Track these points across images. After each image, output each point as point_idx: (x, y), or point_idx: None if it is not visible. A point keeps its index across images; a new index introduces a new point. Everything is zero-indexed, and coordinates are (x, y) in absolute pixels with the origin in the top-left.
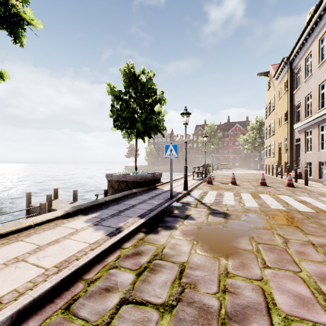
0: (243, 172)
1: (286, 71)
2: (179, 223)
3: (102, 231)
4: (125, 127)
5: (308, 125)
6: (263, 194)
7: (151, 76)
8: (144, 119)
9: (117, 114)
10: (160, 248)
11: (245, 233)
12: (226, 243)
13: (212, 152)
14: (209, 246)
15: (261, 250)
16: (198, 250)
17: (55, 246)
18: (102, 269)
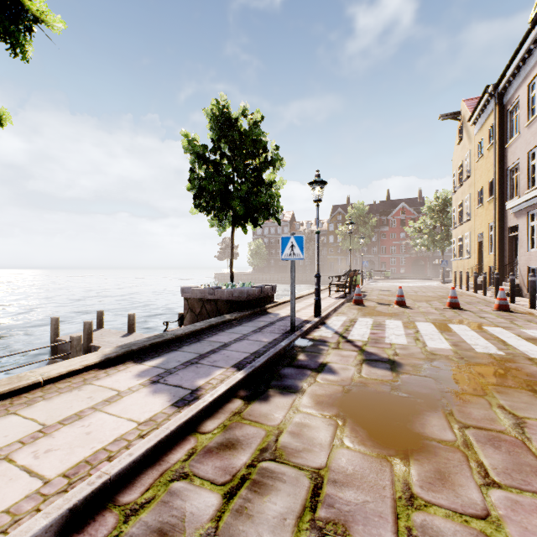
0: (414, 285)
1: (492, 108)
2: (308, 381)
3: (165, 395)
4: (214, 208)
5: (533, 202)
6: (457, 324)
7: (257, 120)
8: (245, 193)
9: (200, 185)
10: (273, 434)
11: (435, 402)
12: (401, 425)
13: (362, 249)
14: (368, 431)
15: (472, 442)
16: (347, 441)
17: (74, 428)
18: (156, 481)
